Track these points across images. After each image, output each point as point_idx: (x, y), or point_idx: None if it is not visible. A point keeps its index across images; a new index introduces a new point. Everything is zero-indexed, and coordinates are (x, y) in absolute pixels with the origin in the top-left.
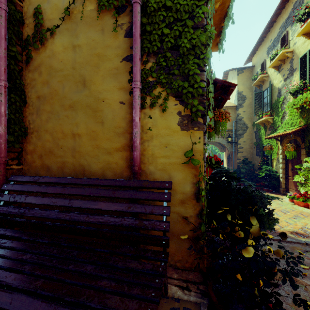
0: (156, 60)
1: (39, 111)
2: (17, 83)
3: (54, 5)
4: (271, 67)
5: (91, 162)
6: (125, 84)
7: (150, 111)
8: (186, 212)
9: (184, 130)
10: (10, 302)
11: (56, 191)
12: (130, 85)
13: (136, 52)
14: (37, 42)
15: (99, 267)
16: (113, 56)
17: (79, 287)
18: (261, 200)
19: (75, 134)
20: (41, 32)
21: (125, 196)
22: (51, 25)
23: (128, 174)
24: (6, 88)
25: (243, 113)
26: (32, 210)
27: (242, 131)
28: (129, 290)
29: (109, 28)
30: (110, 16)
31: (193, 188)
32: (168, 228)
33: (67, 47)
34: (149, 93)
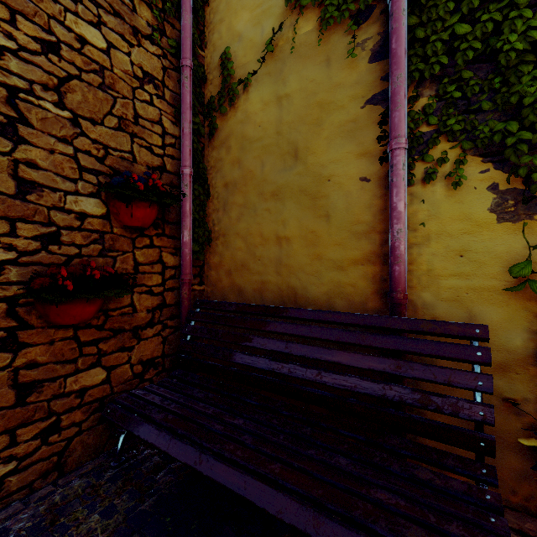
0: (436, 91)
1: (227, 206)
2: (199, 167)
3: (248, 42)
4: None
5: (307, 284)
6: (371, 146)
7: (424, 188)
8: (513, 389)
9: (507, 220)
10: (244, 485)
11: (264, 326)
12: (381, 145)
13: (398, 83)
14: (224, 104)
15: (359, 464)
16: (347, 100)
17: (343, 491)
18: None
19: (281, 237)
20: (231, 87)
21: (387, 346)
22: (243, 73)
23: (377, 305)
24: (191, 177)
25: None
26: (230, 352)
27: None
28: (440, 523)
29: (339, 54)
30: (342, 32)
31: (531, 341)
32: (493, 419)
33: (268, 101)
34: (422, 155)
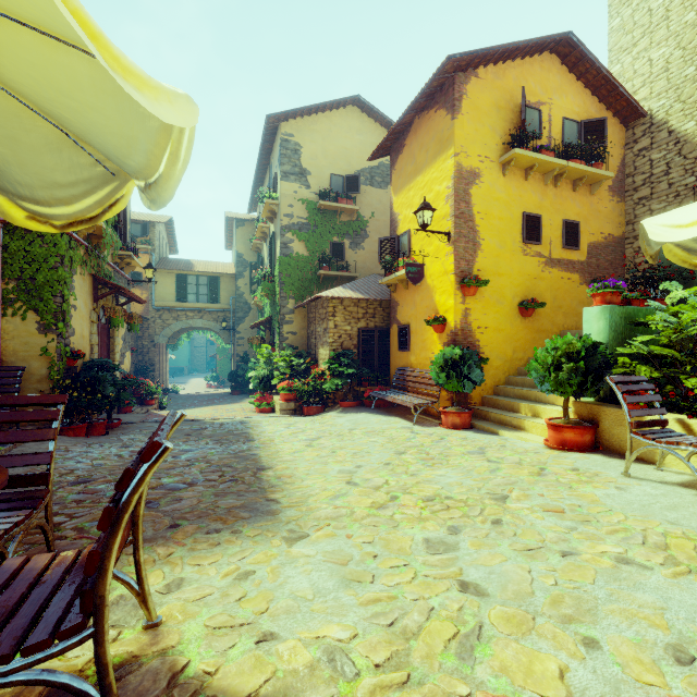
0: (18, 284)
1: None
2: None
3: None
4: (259, 236)
5: None
6: None
7: (13, 319)
8: (43, 387)
9: (42, 333)
10: None
11: None
12: None
13: None
14: None
15: None
16: None
17: None
18: (102, 377)
19: None
20: None
21: None
22: None
23: None
24: None
25: (245, 287)
26: None
27: (243, 313)
28: None
29: None
30: None
31: (48, 371)
32: (19, 390)
33: None
34: (12, 306)
